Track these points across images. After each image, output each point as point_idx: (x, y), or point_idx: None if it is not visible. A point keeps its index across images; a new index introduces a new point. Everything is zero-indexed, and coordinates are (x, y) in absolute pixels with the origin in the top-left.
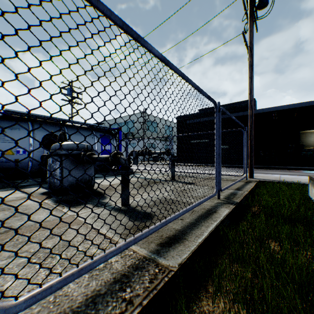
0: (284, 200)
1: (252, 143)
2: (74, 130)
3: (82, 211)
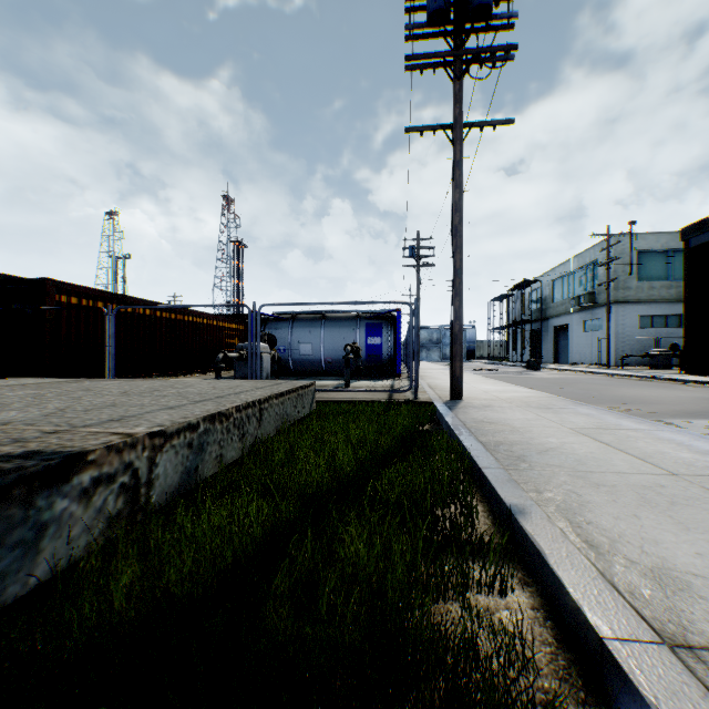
0: None
1: (455, 325)
2: (333, 322)
3: None
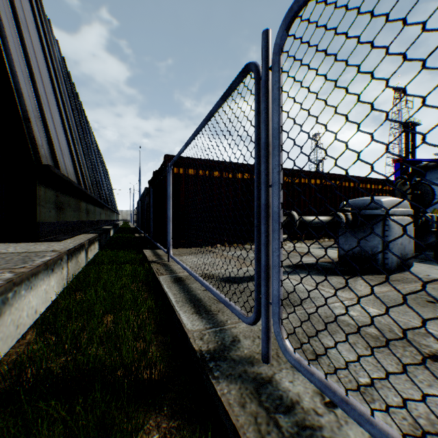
0: None
1: None
2: None
3: None
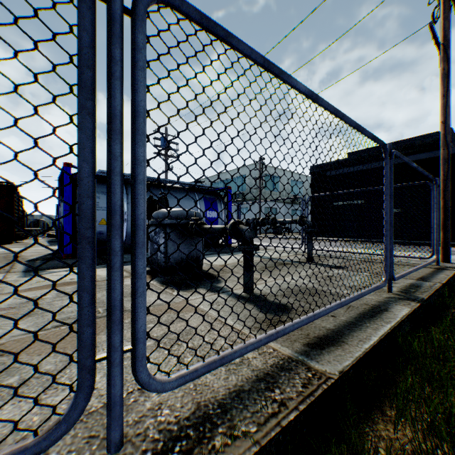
0: None
1: (447, 204)
2: (172, 192)
3: (196, 296)
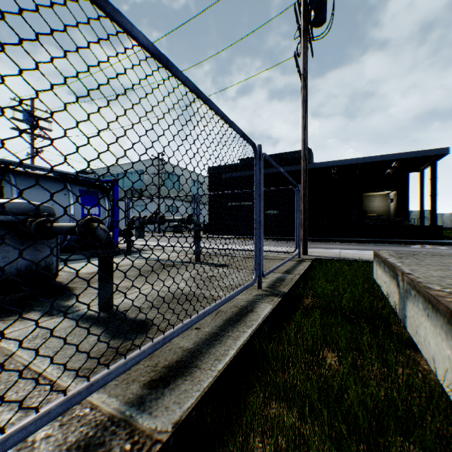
0: (345, 286)
1: (307, 207)
2: (30, 180)
3: (15, 327)
